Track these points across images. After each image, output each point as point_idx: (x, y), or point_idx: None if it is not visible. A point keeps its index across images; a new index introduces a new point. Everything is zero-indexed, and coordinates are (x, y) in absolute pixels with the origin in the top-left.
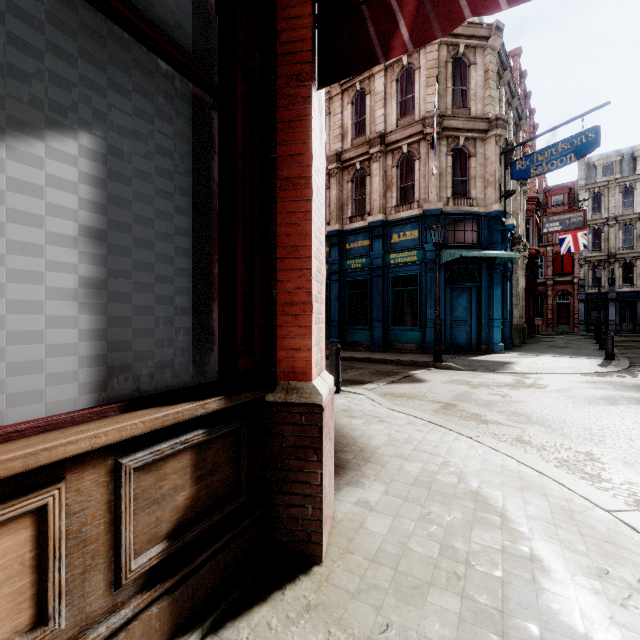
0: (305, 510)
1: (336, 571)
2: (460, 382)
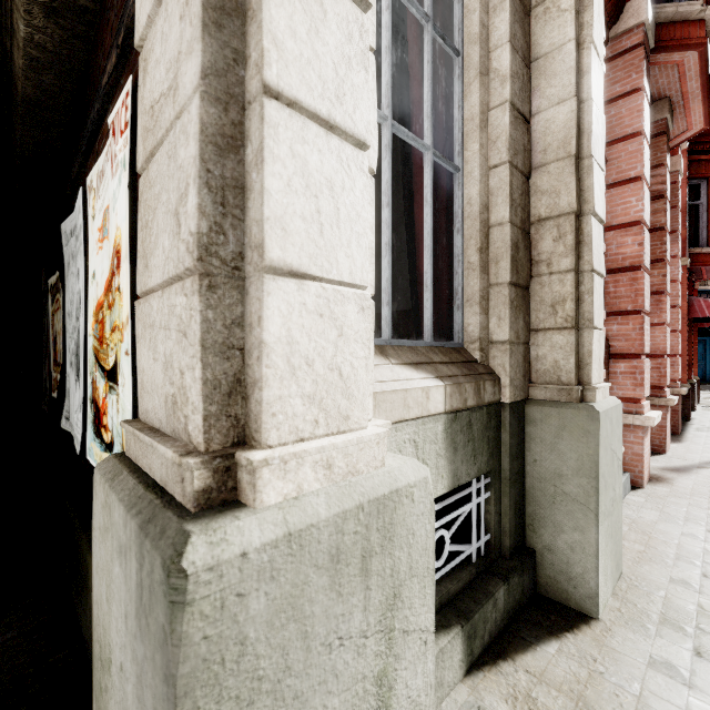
0: (696, 396)
1: (703, 404)
2: (707, 393)
